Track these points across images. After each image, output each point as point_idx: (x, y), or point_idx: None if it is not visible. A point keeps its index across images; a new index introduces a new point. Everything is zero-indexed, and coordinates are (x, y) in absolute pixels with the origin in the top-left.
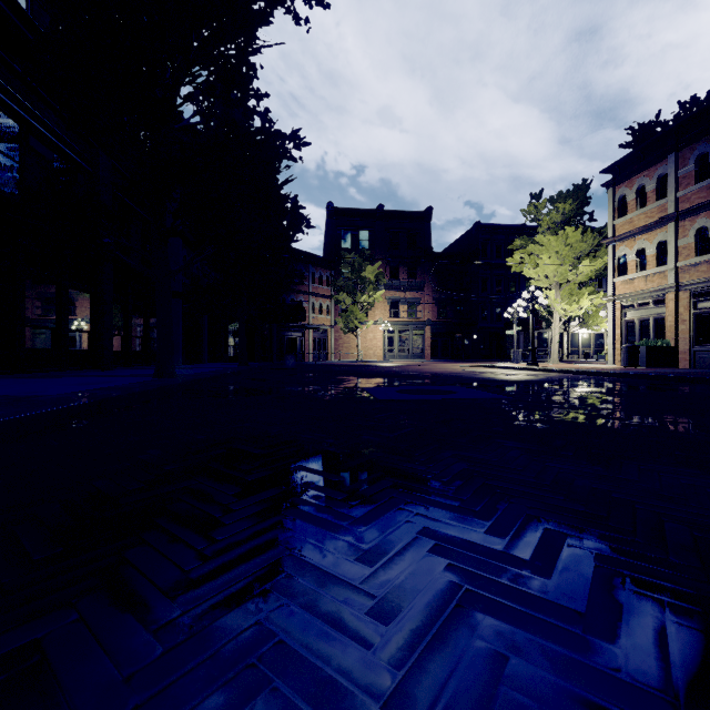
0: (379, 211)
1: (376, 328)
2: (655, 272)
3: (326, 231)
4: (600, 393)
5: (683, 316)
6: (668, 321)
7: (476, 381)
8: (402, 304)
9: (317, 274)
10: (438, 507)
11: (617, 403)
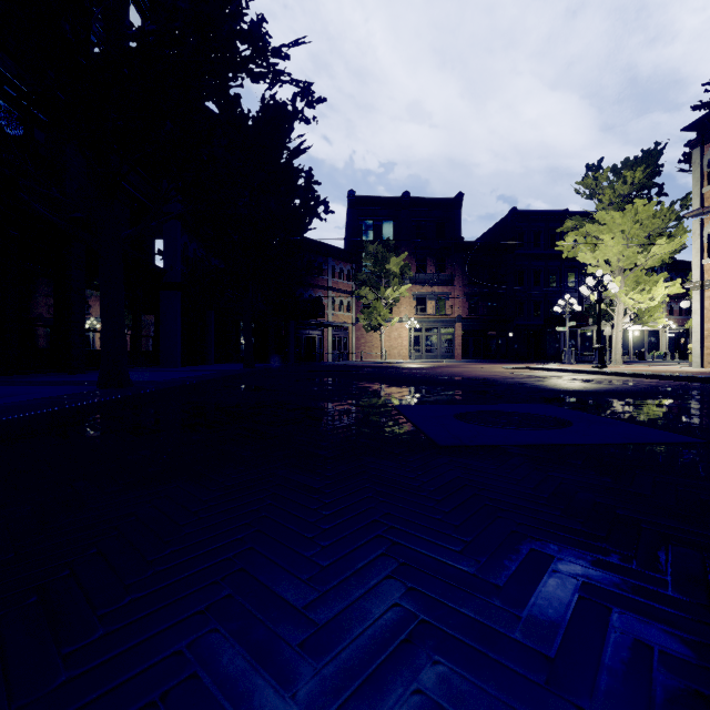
0: (405, 198)
1: (401, 326)
2: None
3: (347, 221)
4: None
5: None
6: None
7: (559, 392)
8: (429, 300)
9: (338, 268)
10: None
11: None
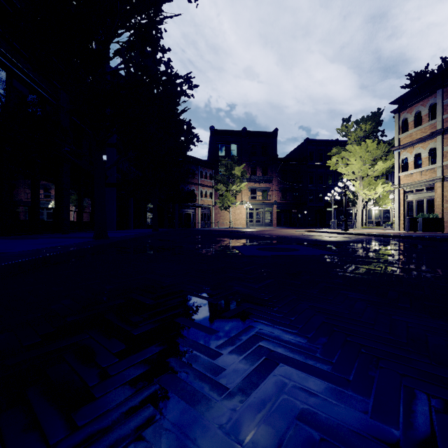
0: (244, 131)
1: (241, 207)
2: (427, 169)
3: (209, 144)
4: (400, 250)
5: (447, 198)
6: (437, 201)
7: (310, 241)
8: (258, 191)
9: (204, 172)
10: (311, 373)
11: (417, 258)
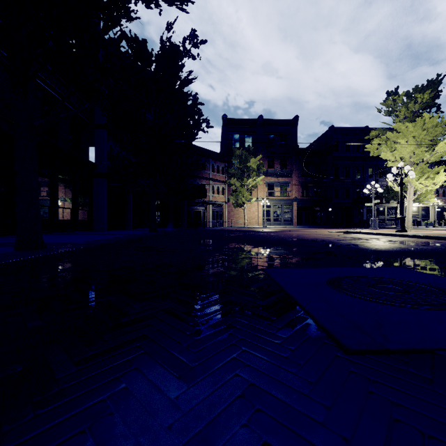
0: (260, 120)
1: (257, 204)
2: None
3: (222, 135)
4: None
5: None
6: None
7: (395, 253)
8: (276, 186)
9: (215, 165)
10: None
11: None
